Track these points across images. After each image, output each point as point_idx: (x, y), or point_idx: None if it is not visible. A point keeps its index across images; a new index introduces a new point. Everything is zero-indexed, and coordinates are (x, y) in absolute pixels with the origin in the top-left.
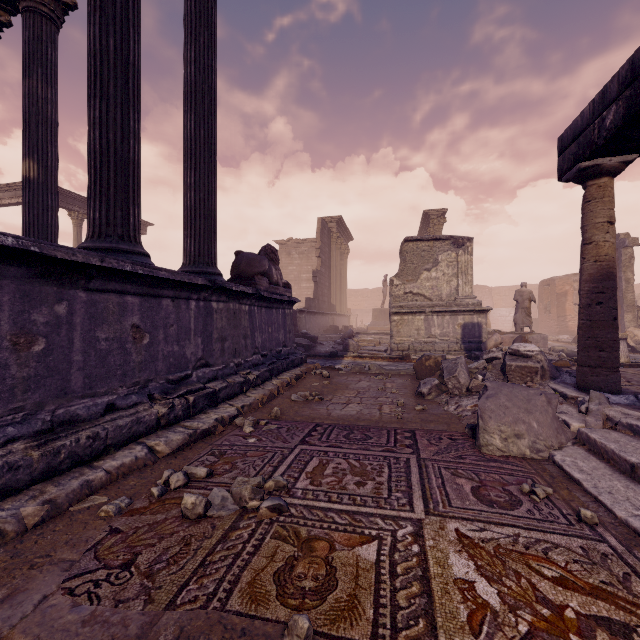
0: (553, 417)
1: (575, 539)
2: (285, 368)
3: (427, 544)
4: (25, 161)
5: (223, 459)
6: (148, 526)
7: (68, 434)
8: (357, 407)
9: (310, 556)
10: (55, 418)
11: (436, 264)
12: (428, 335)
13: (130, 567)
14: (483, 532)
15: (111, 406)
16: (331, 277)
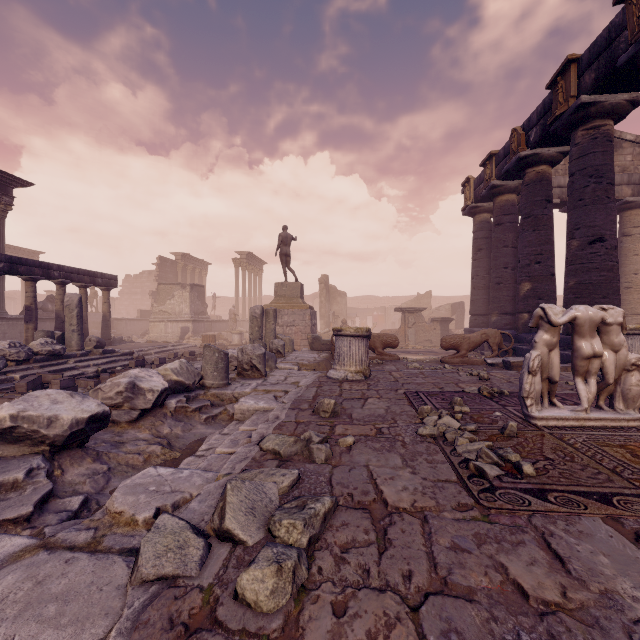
0: None
1: None
2: None
3: None
4: None
5: None
6: None
7: None
8: None
9: None
10: None
11: (174, 297)
12: (166, 332)
13: None
14: None
15: None
16: None
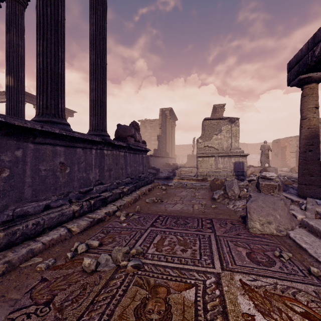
0: (288, 212)
1: (309, 286)
2: (143, 185)
3: (224, 289)
4: (7, 77)
5: (108, 235)
6: (63, 277)
7: (21, 222)
8: (180, 206)
9: (156, 297)
10: (15, 213)
11: (220, 131)
12: (216, 168)
13: (49, 304)
14: (256, 281)
15: (47, 206)
16: (166, 138)
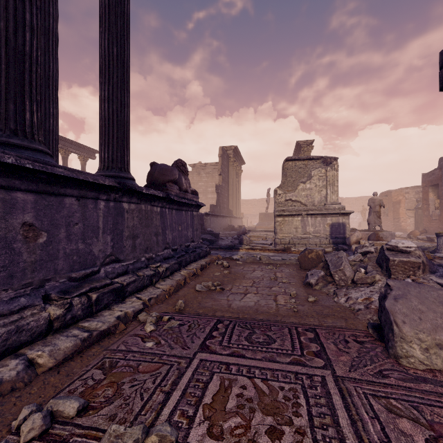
0: None
1: None
2: (192, 260)
3: None
4: None
5: (110, 376)
6: None
7: None
8: (254, 297)
9: None
10: None
11: (310, 178)
12: (304, 232)
13: None
14: None
15: None
16: (229, 190)
